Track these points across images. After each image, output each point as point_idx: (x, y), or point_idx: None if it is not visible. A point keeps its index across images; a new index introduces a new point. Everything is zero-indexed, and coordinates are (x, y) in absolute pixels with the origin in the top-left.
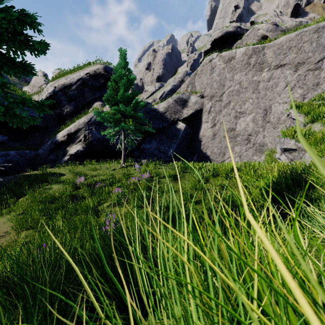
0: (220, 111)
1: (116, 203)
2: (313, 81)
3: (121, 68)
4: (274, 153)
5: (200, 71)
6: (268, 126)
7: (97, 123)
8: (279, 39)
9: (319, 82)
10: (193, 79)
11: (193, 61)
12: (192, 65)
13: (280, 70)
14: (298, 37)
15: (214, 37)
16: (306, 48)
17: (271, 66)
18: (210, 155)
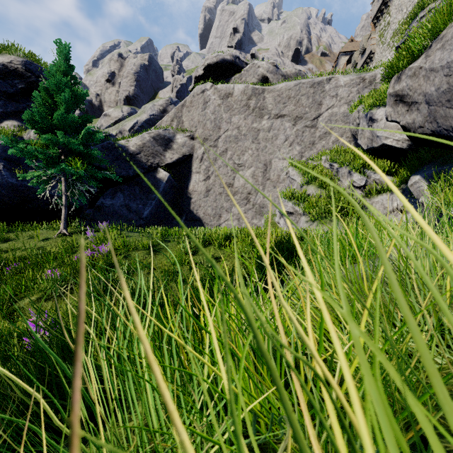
0: (215, 160)
1: (49, 295)
2: (309, 139)
3: (60, 72)
4: (274, 216)
5: (190, 103)
6: (268, 184)
7: (10, 158)
8: (279, 85)
9: (314, 141)
10: (180, 112)
11: (180, 85)
12: (179, 92)
13: (280, 121)
14: (296, 88)
15: (208, 62)
16: (304, 102)
17: (272, 114)
18: (203, 217)
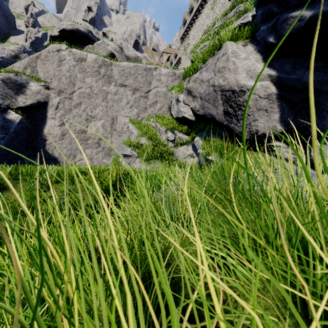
0: (70, 110)
1: None
2: (143, 105)
3: None
4: (119, 157)
5: (45, 57)
6: (115, 134)
7: None
8: (122, 63)
9: (147, 107)
10: (34, 62)
11: (35, 38)
12: (34, 43)
13: (123, 89)
14: (135, 68)
15: (63, 27)
16: (140, 79)
17: (117, 83)
18: (58, 156)
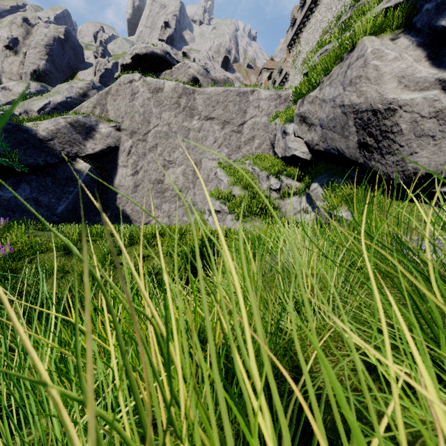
0: (144, 155)
1: None
2: (236, 143)
3: None
4: (204, 213)
5: (116, 91)
6: (198, 183)
7: None
8: (208, 89)
9: (240, 145)
10: (104, 99)
11: (104, 70)
12: (103, 76)
13: (209, 123)
14: (225, 94)
15: (136, 51)
16: (231, 108)
17: (202, 115)
18: (130, 213)
